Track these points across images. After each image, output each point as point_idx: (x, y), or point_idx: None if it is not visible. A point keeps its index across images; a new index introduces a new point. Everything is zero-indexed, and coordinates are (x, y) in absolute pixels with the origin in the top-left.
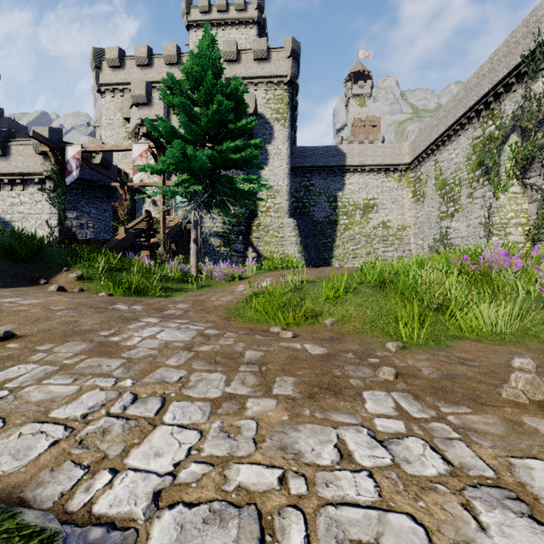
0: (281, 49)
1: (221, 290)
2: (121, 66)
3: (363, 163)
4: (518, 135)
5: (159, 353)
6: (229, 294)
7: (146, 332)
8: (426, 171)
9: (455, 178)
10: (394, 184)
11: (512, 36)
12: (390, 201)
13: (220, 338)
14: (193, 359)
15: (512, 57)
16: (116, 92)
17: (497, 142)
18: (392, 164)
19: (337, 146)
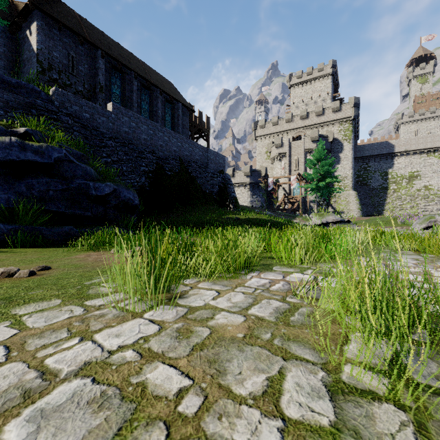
0: (348, 104)
1: None
2: (265, 127)
3: (408, 149)
4: None
5: None
6: None
7: None
8: None
9: None
10: (435, 160)
11: None
12: (431, 172)
13: None
14: None
15: None
16: (262, 138)
17: None
18: (432, 147)
19: (387, 141)
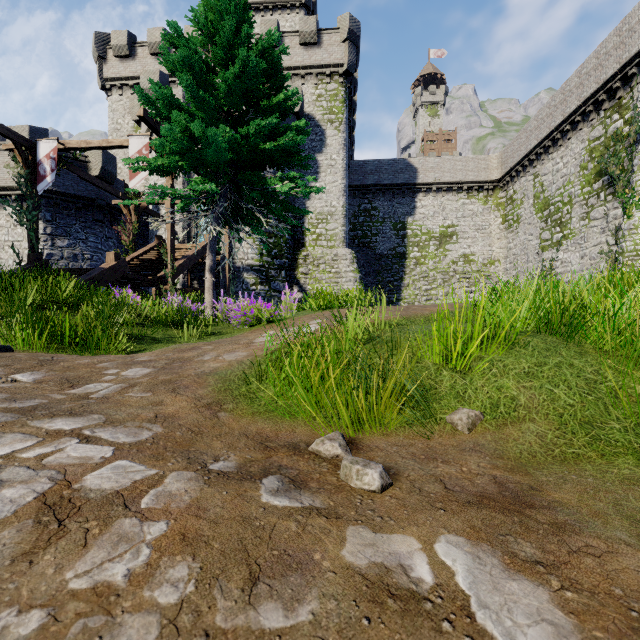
0: (336, 30)
1: (232, 340)
2: (131, 56)
3: (439, 180)
4: None
5: None
6: (241, 347)
7: None
8: (521, 188)
9: (563, 195)
10: (479, 206)
11: None
12: (474, 229)
13: (108, 526)
14: None
15: None
16: (124, 89)
17: (627, 142)
18: (476, 181)
19: (405, 159)
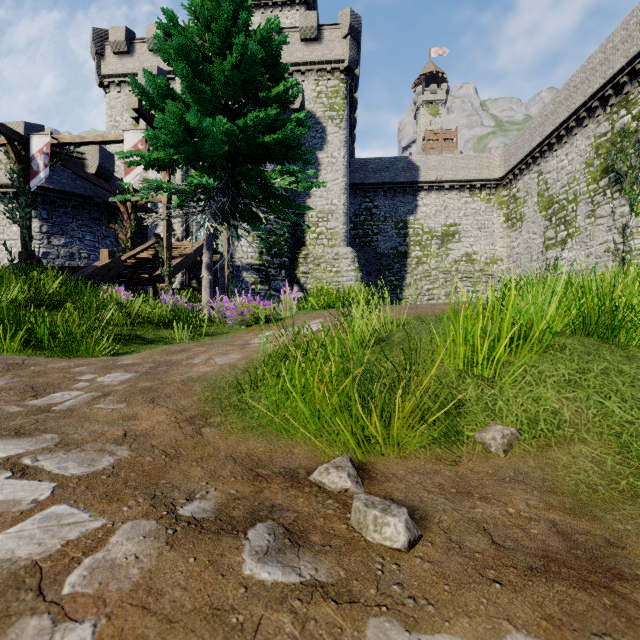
0: (336, 26)
1: (226, 341)
2: (129, 52)
3: (441, 179)
4: None
5: None
6: (235, 349)
7: None
8: (524, 186)
9: (567, 193)
10: (481, 205)
11: None
12: (476, 228)
13: None
14: None
15: None
16: (123, 85)
17: (634, 138)
18: (478, 179)
19: (407, 157)
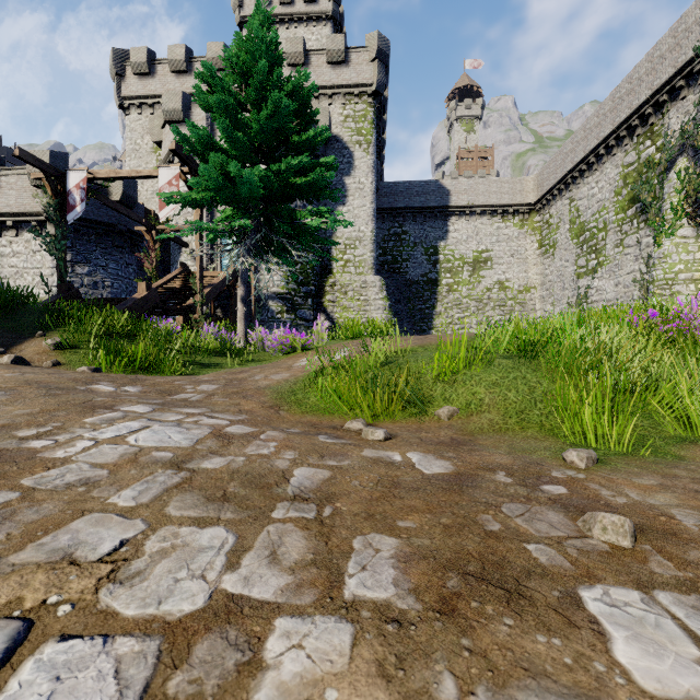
0: (364, 49)
1: (273, 365)
2: (150, 73)
3: (473, 203)
4: (688, 158)
5: (109, 475)
6: (284, 370)
7: (111, 431)
8: (557, 212)
9: (598, 221)
10: (514, 230)
11: (680, 23)
12: (509, 254)
13: (251, 442)
14: (175, 491)
15: (681, 51)
16: (143, 107)
17: (658, 169)
18: (511, 204)
19: (437, 181)
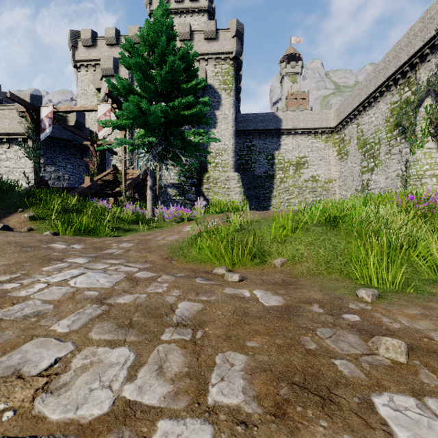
0: (228, 30)
1: (169, 230)
2: (93, 45)
3: (296, 127)
4: (432, 98)
5: (54, 308)
6: (175, 234)
7: (59, 276)
8: (349, 133)
9: (374, 138)
10: (322, 144)
11: (427, 13)
12: (318, 159)
13: (151, 283)
14: (97, 320)
15: (427, 31)
16: (89, 67)
17: (413, 105)
18: (320, 128)
19: (274, 113)
